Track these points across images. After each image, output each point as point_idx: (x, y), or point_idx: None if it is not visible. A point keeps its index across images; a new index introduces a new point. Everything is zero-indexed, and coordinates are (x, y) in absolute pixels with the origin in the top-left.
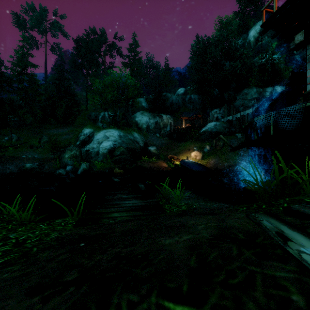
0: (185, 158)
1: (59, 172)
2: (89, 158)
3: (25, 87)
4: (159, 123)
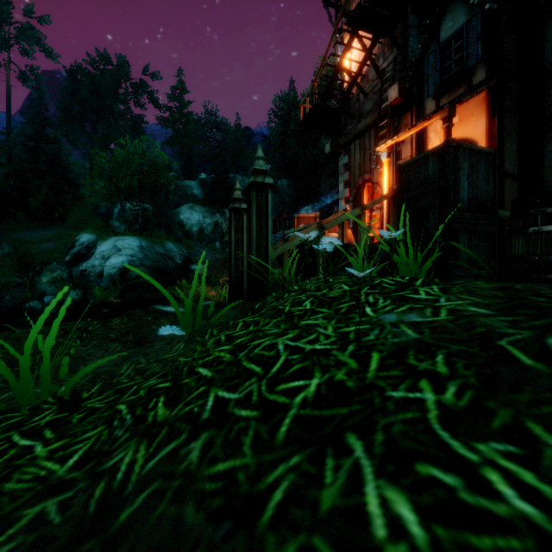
0: None
1: (30, 305)
2: (86, 283)
3: None
4: (220, 225)
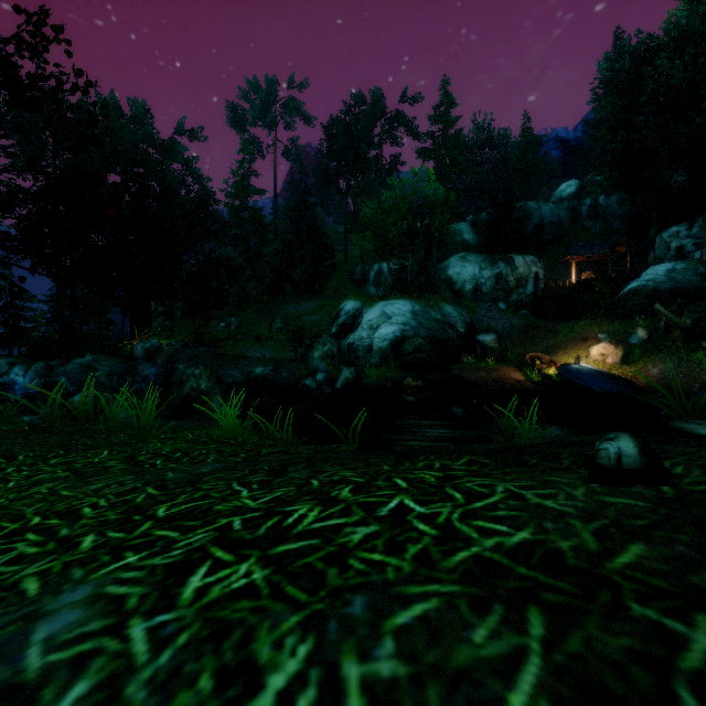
0: (573, 361)
1: (305, 383)
2: (355, 359)
3: (246, 232)
4: (504, 278)
